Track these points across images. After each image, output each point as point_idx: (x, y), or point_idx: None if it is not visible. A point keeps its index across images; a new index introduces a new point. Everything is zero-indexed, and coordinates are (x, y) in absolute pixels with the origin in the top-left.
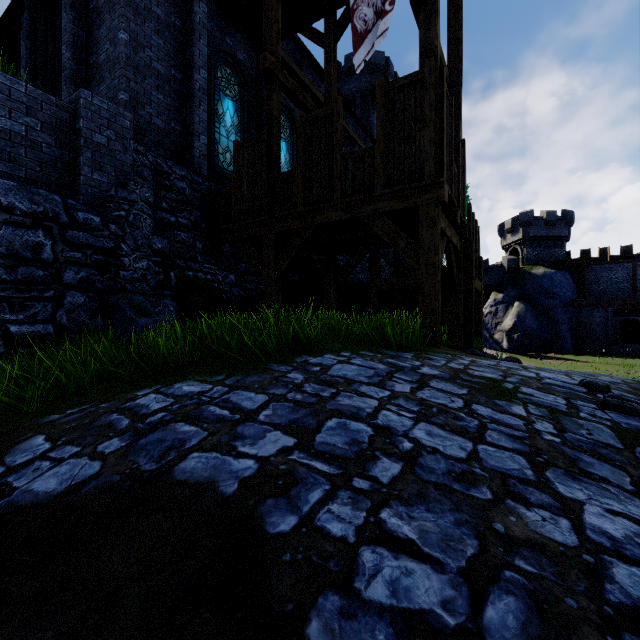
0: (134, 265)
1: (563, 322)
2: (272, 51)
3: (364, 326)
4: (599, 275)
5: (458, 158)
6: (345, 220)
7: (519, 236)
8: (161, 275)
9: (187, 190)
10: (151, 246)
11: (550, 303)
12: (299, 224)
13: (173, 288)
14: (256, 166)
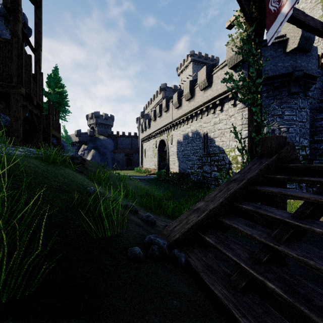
0: None
1: (109, 158)
2: None
3: None
4: (122, 141)
5: (37, 79)
6: None
7: (94, 121)
8: None
9: None
10: None
11: (105, 151)
12: None
13: None
14: None
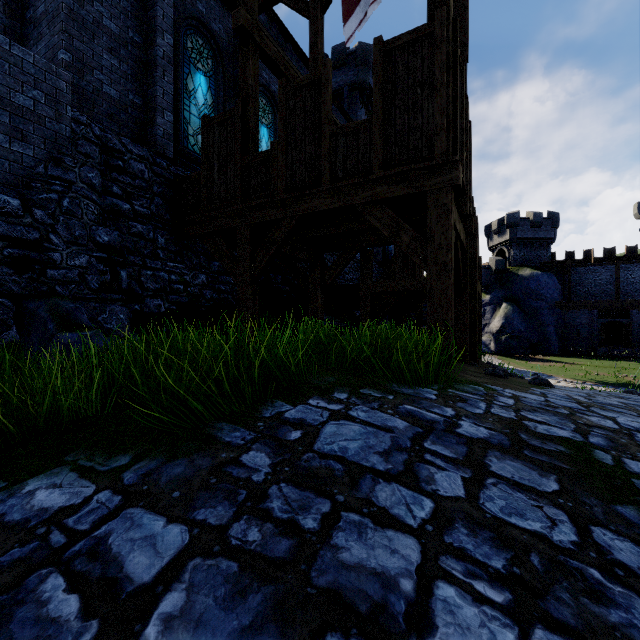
0: (68, 262)
1: (550, 324)
2: (247, 7)
3: (365, 348)
4: (583, 277)
5: (466, 140)
6: (335, 209)
7: (506, 237)
8: (107, 275)
9: (146, 173)
10: (94, 238)
11: (537, 305)
12: (279, 214)
13: (125, 291)
14: (229, 145)
